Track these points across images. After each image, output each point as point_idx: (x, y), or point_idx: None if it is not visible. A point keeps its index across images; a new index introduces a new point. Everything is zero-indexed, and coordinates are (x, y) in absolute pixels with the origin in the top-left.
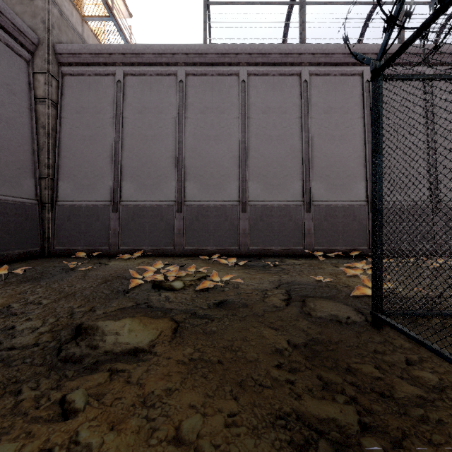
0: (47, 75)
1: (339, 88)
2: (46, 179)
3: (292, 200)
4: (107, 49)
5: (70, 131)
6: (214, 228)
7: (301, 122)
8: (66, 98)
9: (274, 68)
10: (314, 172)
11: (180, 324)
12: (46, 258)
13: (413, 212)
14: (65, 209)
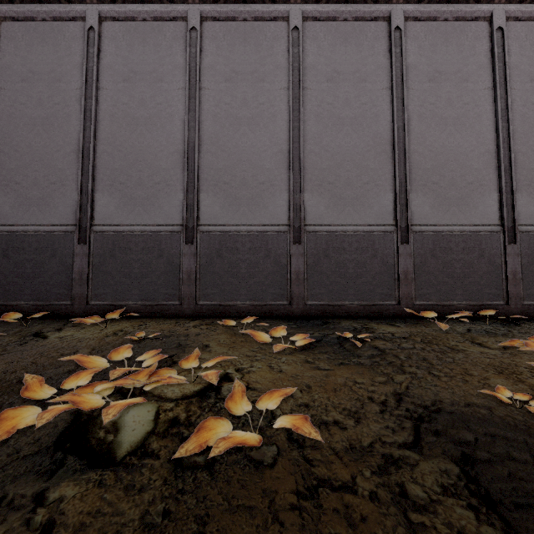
0: None
1: (452, 41)
2: None
3: (376, 223)
4: None
5: (11, 109)
6: (247, 270)
7: (392, 95)
8: (5, 57)
9: (346, 8)
10: (413, 178)
11: None
12: None
13: None
14: None
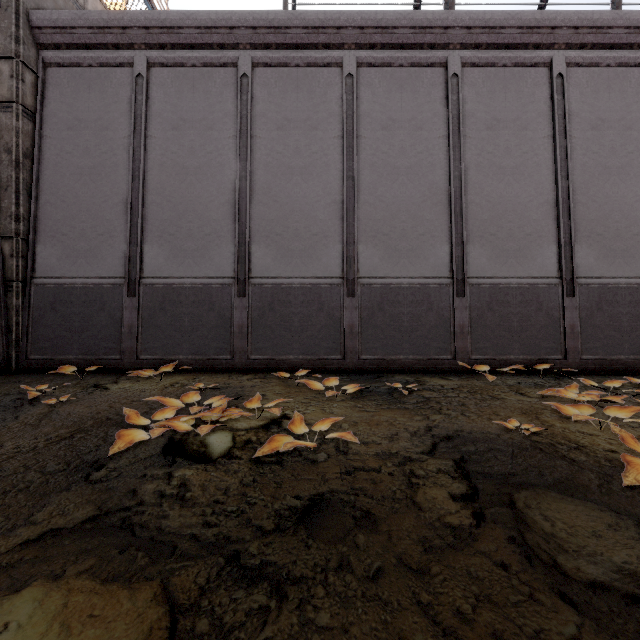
0: (15, 62)
1: (511, 87)
2: (14, 239)
3: (432, 275)
4: (119, 20)
5: (58, 159)
6: (300, 323)
7: (448, 144)
8: (51, 104)
9: (402, 54)
10: (470, 229)
11: (179, 626)
12: (9, 375)
13: (639, 297)
14: (46, 291)
